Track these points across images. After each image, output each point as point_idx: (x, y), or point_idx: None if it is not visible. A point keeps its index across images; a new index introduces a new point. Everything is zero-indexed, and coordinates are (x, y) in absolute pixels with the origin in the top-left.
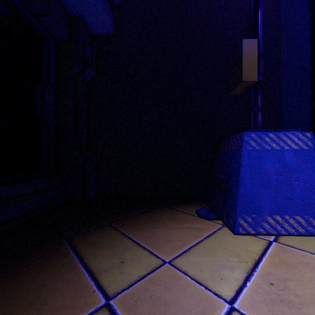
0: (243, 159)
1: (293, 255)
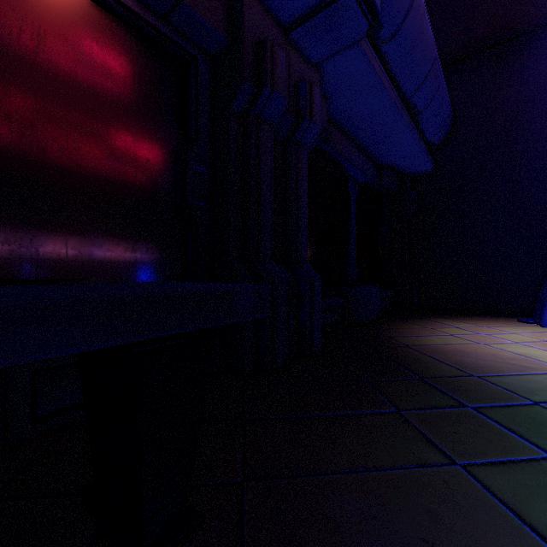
0: None
1: None
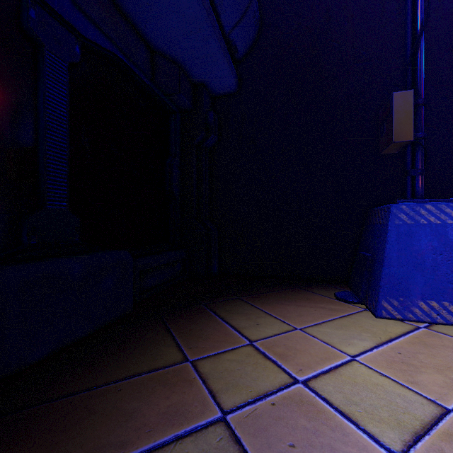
0: (389, 235)
1: (439, 340)
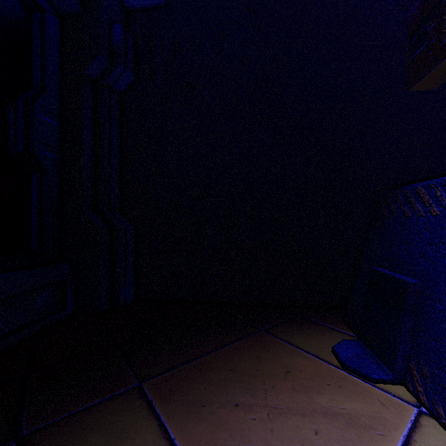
0: None
1: None
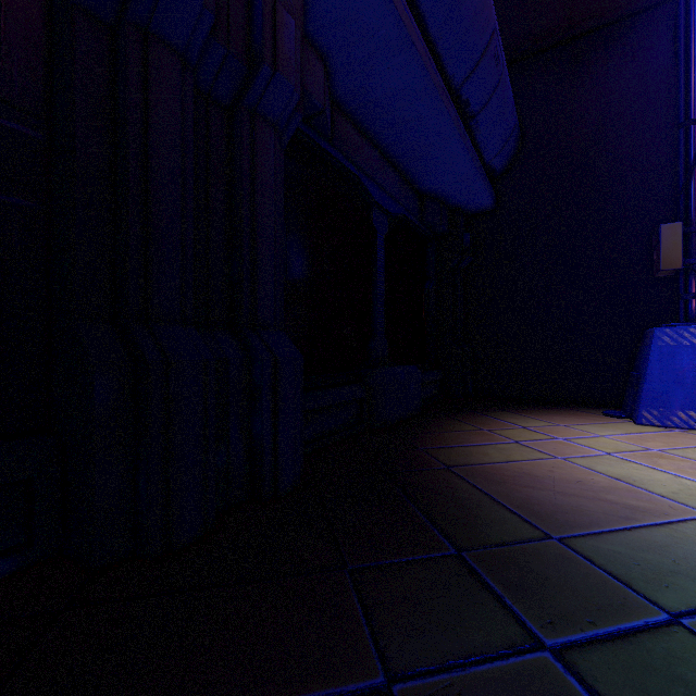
0: (652, 355)
1: (684, 435)
